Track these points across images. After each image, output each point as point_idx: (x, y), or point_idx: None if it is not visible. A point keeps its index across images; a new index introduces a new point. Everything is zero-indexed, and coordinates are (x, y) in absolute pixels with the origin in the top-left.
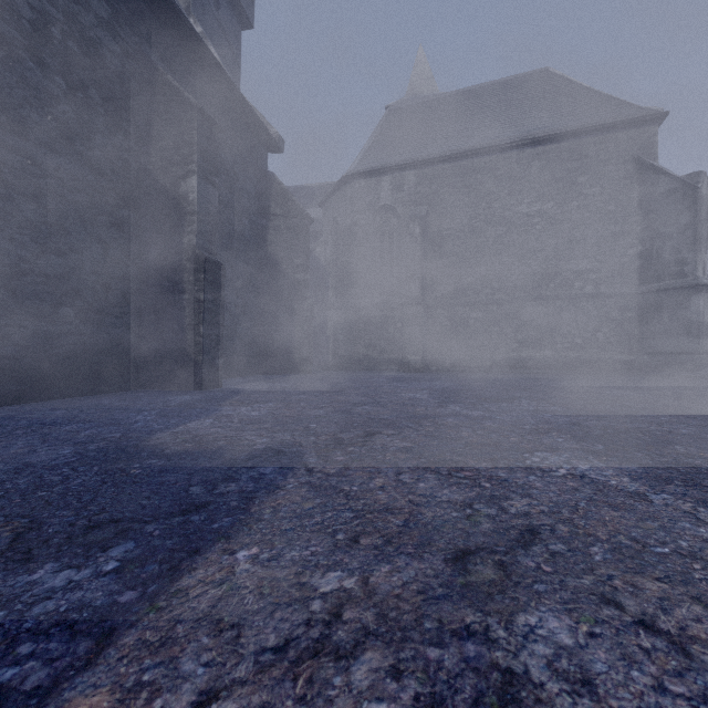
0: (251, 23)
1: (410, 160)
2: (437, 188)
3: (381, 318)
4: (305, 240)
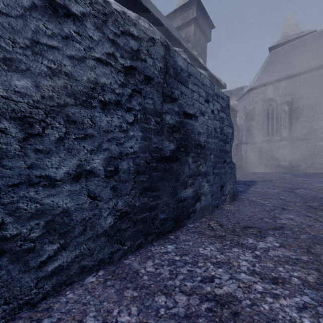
0: (210, 40)
1: (283, 77)
2: (297, 87)
3: (267, 146)
4: (234, 119)
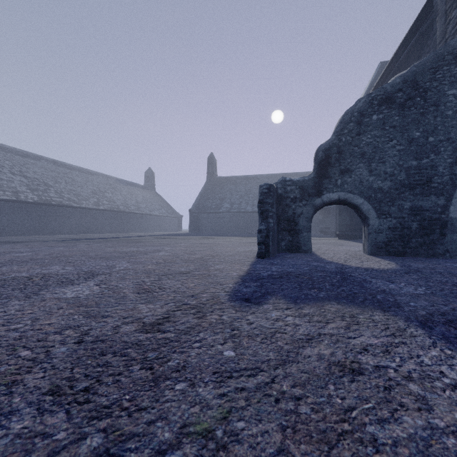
0: None
1: None
2: None
3: None
4: None
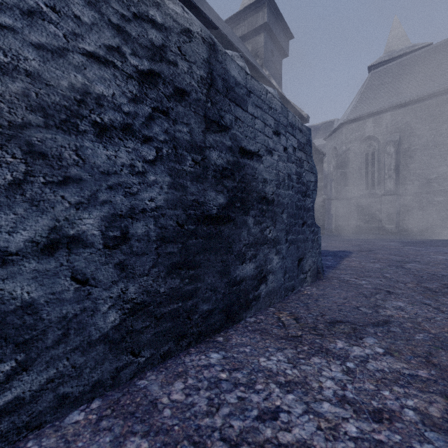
0: (287, 54)
1: (387, 107)
2: (407, 121)
3: (366, 203)
4: (321, 165)
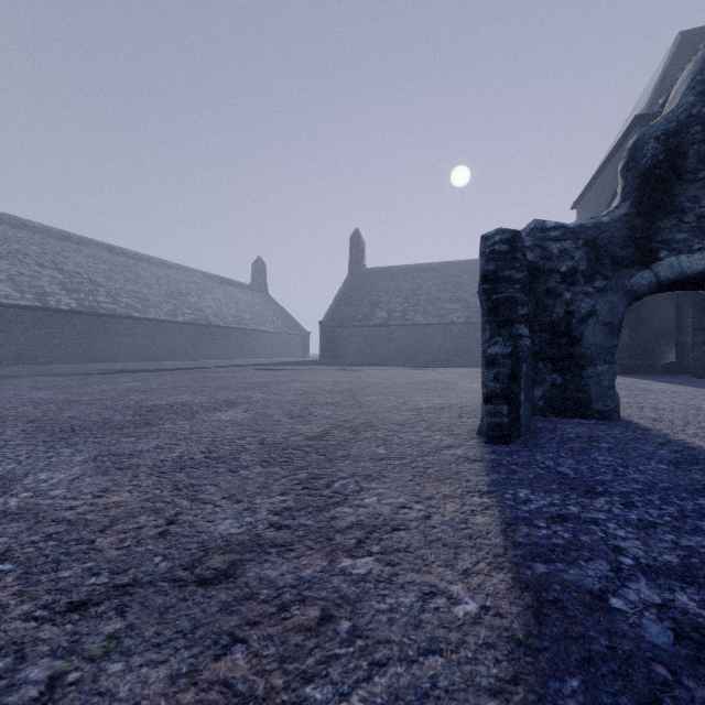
0: None
1: None
2: None
3: None
4: None
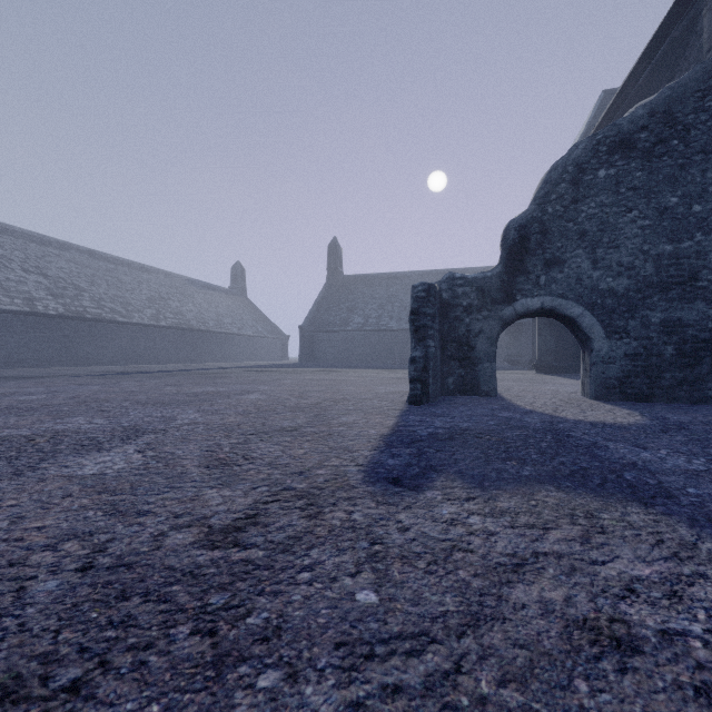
0: None
1: None
2: None
3: None
4: None
